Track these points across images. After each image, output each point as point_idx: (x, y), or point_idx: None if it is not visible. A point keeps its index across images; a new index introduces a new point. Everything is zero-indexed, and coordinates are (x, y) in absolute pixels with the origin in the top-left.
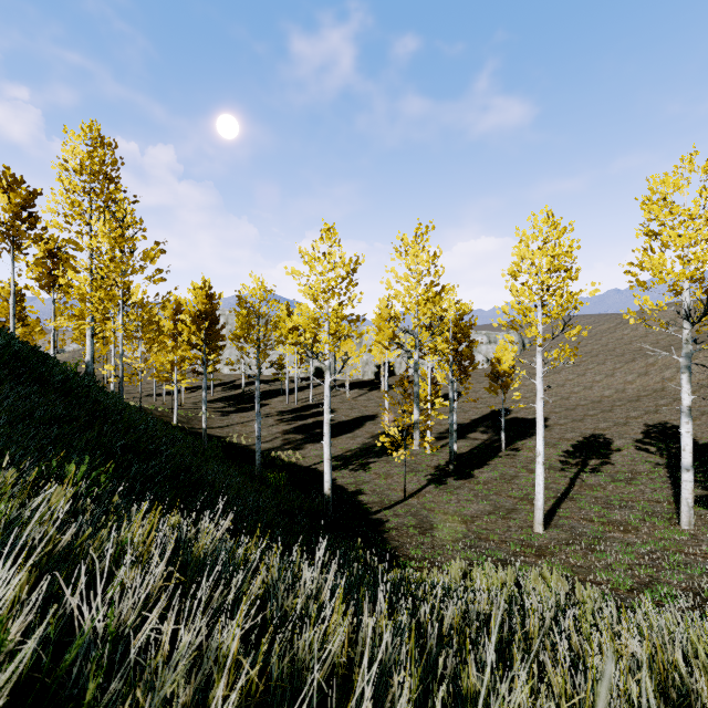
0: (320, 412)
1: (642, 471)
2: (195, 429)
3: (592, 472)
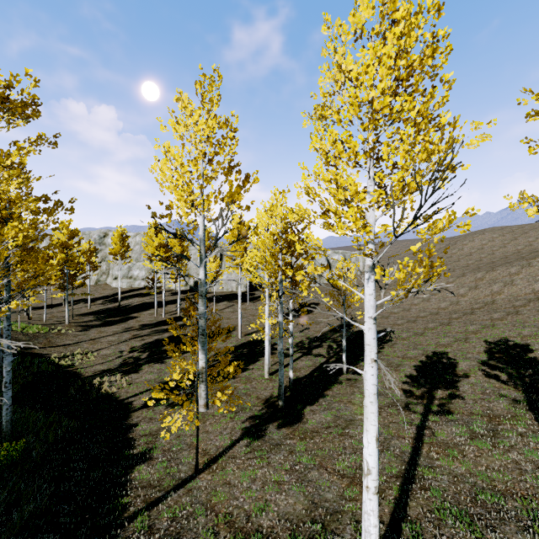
0: (182, 325)
1: (501, 414)
2: (31, 349)
3: (441, 414)
